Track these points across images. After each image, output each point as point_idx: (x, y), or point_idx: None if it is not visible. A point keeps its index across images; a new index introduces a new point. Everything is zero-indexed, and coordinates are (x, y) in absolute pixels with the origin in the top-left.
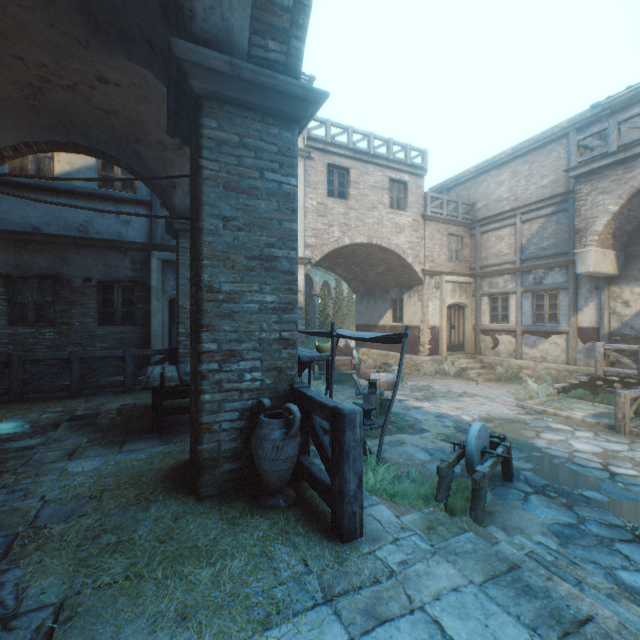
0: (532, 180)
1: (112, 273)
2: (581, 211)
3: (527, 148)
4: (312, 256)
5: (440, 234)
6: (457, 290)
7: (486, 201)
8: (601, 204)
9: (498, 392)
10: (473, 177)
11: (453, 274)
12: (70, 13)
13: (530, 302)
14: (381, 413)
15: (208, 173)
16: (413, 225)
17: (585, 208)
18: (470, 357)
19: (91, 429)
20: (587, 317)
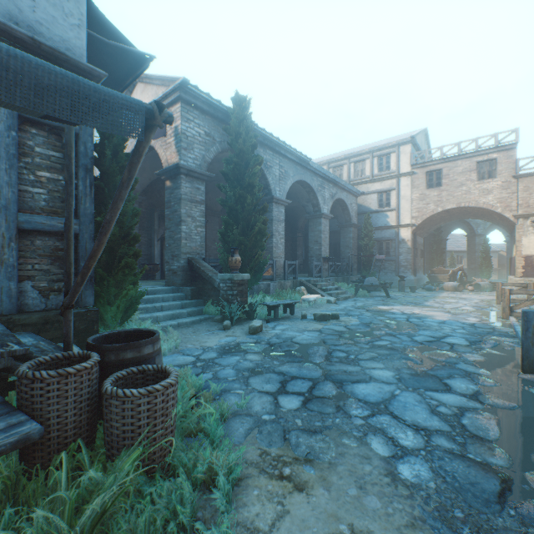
0: None
1: (336, 241)
2: None
3: None
4: (415, 222)
5: None
6: None
7: None
8: None
9: None
10: None
11: None
12: None
13: None
14: (409, 291)
15: (309, 230)
16: (502, 185)
17: None
18: None
19: None
20: None
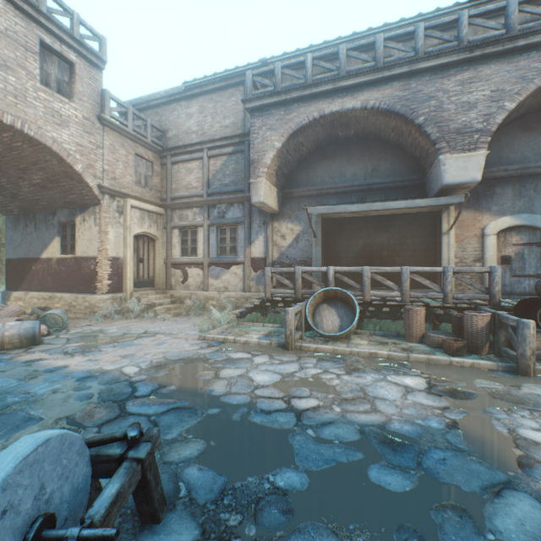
0: (217, 118)
1: None
2: (255, 144)
3: (213, 86)
4: None
5: (126, 150)
6: (147, 219)
7: (178, 131)
8: (270, 139)
9: (185, 326)
10: (165, 103)
11: (142, 200)
12: None
13: (216, 235)
14: None
15: None
16: (85, 124)
17: (258, 141)
18: (161, 293)
19: None
20: (258, 249)
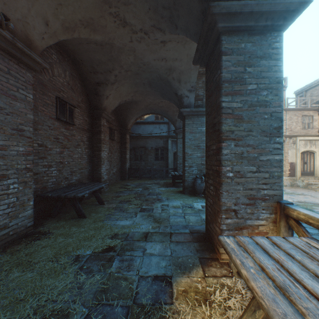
0: None
1: (158, 145)
2: None
3: None
4: None
5: (296, 116)
6: (308, 144)
7: None
8: None
9: None
10: None
11: (305, 136)
12: (158, 95)
13: None
14: None
15: (186, 130)
16: None
17: None
18: (317, 179)
19: (159, 185)
20: None
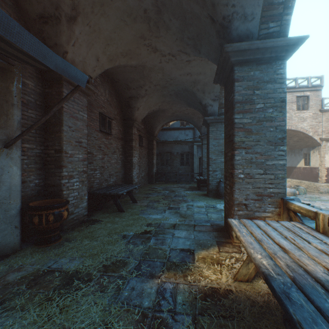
0: None
1: (183, 150)
2: None
3: None
4: None
5: None
6: None
7: None
8: None
9: None
10: None
11: None
12: (184, 104)
13: None
14: None
15: (210, 137)
16: (313, 116)
17: None
18: None
19: (185, 188)
20: None
